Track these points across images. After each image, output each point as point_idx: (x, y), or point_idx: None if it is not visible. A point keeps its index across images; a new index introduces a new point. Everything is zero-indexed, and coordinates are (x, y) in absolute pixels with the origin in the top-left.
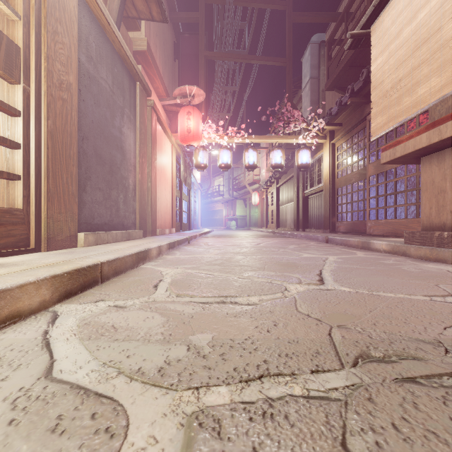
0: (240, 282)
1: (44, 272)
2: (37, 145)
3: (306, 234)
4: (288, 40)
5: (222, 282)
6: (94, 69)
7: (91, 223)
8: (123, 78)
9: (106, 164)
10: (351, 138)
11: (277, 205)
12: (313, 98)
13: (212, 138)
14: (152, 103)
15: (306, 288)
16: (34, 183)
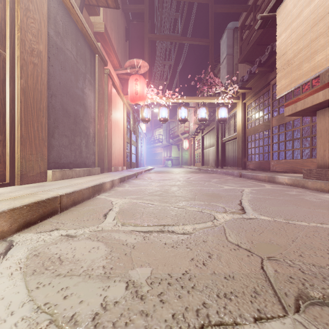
0: (176, 211)
1: (4, 206)
2: (11, 99)
3: (224, 170)
4: (211, 26)
5: (161, 211)
6: (61, 42)
7: (58, 162)
8: (85, 50)
9: (71, 117)
10: (258, 99)
11: (202, 149)
12: (229, 70)
13: (154, 99)
14: (108, 71)
15: (231, 217)
16: (8, 130)
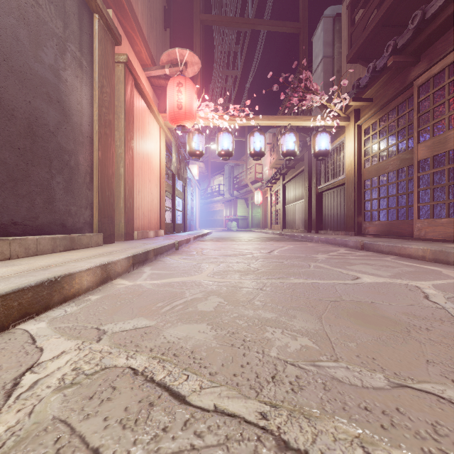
0: None
1: None
2: None
3: (327, 237)
4: (302, 1)
5: None
6: None
7: None
8: None
9: (16, 119)
10: (386, 115)
11: (282, 204)
12: (327, 80)
13: (209, 119)
14: (125, 58)
15: None
16: None
